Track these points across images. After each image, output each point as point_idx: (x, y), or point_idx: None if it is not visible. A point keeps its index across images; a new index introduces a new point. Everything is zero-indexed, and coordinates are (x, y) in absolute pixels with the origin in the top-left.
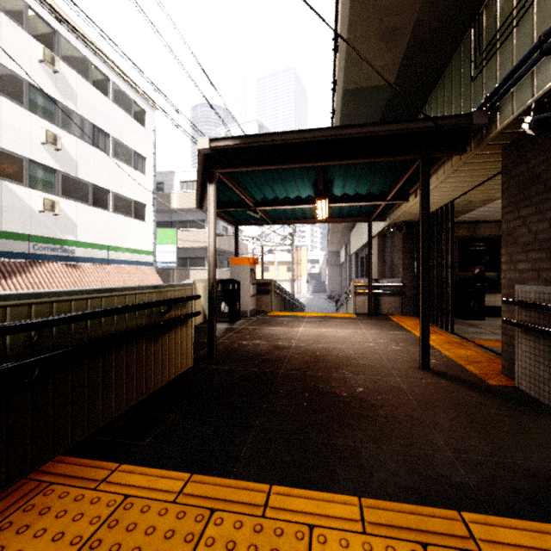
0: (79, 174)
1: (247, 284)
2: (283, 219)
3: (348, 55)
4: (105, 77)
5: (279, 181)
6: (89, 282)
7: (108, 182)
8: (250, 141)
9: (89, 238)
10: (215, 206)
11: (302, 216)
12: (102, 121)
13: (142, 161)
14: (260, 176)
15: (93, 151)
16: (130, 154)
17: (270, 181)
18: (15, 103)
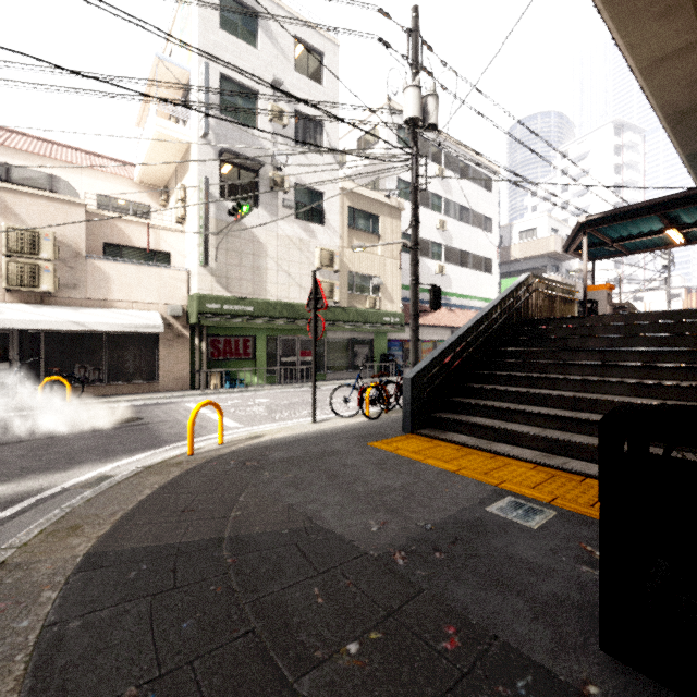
0: (453, 244)
1: (604, 305)
2: (641, 249)
3: (680, 145)
4: (466, 166)
5: (631, 225)
6: (460, 322)
7: (468, 247)
8: (609, 213)
9: (458, 291)
10: (586, 248)
11: (662, 243)
12: (464, 201)
13: (489, 222)
14: (616, 225)
15: (460, 226)
16: (481, 219)
17: (624, 226)
18: (426, 209)
